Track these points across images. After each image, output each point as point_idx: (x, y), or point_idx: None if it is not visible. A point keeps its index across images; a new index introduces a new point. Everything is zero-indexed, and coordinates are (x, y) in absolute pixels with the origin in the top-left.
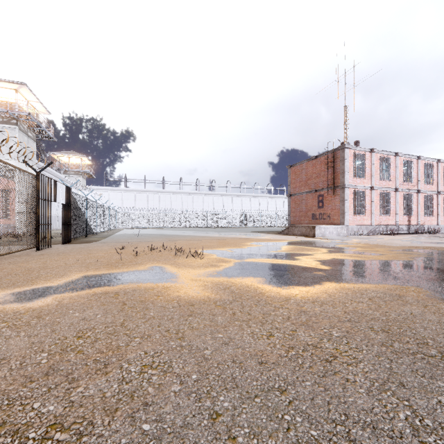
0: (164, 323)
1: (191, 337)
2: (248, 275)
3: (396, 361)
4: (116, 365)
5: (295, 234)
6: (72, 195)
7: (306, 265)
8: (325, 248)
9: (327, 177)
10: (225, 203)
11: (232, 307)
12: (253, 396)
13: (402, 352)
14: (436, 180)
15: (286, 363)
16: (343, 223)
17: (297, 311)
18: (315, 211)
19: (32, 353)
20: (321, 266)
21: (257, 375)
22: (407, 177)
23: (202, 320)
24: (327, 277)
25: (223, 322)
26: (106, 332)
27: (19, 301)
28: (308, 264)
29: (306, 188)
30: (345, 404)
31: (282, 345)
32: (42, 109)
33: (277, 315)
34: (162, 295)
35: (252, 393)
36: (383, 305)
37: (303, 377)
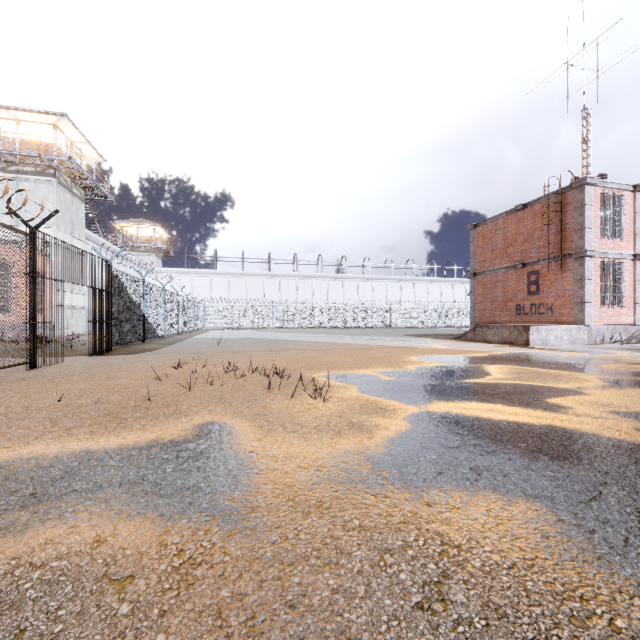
0: None
1: None
2: (473, 480)
3: None
4: None
5: (489, 341)
6: (114, 274)
7: (615, 433)
8: (586, 373)
9: (546, 240)
10: (361, 291)
11: None
12: None
13: None
14: None
15: None
16: (580, 320)
17: None
18: (522, 300)
19: None
20: None
21: None
22: None
23: None
24: None
25: None
26: None
27: None
28: (615, 430)
29: (505, 261)
30: None
31: None
32: (93, 154)
33: None
34: None
35: None
36: None
37: None
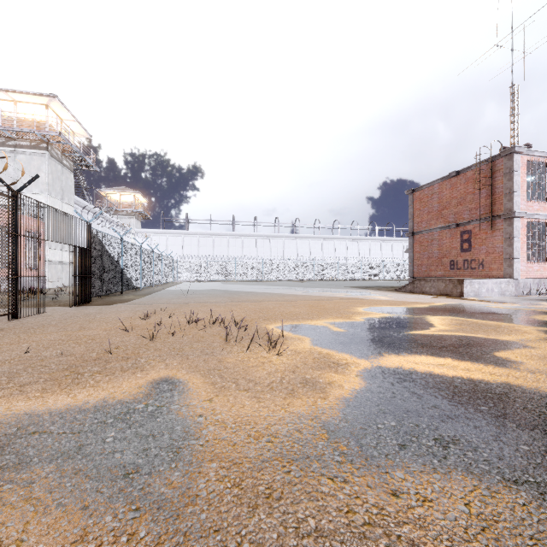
0: None
1: None
2: (441, 456)
3: None
4: None
5: (426, 292)
6: (94, 234)
7: None
8: (524, 325)
9: (477, 203)
10: (312, 249)
11: None
12: None
13: None
14: None
15: None
16: (509, 274)
17: None
18: (455, 256)
19: None
20: None
21: None
22: None
23: None
24: None
25: None
26: None
27: None
28: None
29: (440, 221)
30: None
31: None
32: (81, 130)
33: None
34: None
35: None
36: None
37: None
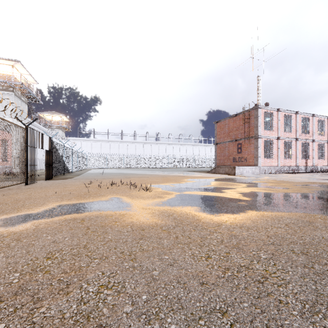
0: (120, 245)
1: (141, 258)
2: (187, 204)
3: (320, 282)
4: (76, 285)
5: (220, 173)
6: (53, 143)
7: (232, 196)
8: (244, 183)
9: (244, 130)
10: (167, 150)
11: (175, 232)
12: (197, 318)
13: (323, 273)
14: (326, 132)
15: (224, 283)
16: (256, 164)
17: (228, 235)
18: (235, 155)
19: (6, 273)
20: (243, 198)
21: (200, 296)
22: (305, 130)
23: (151, 243)
24: (249, 206)
25: (168, 245)
26: (71, 254)
27: (4, 226)
28: (233, 196)
29: (229, 138)
30: (282, 327)
31: (218, 267)
32: (32, 80)
33: (212, 238)
34: (119, 221)
35: (196, 314)
36: (298, 230)
37: (240, 298)
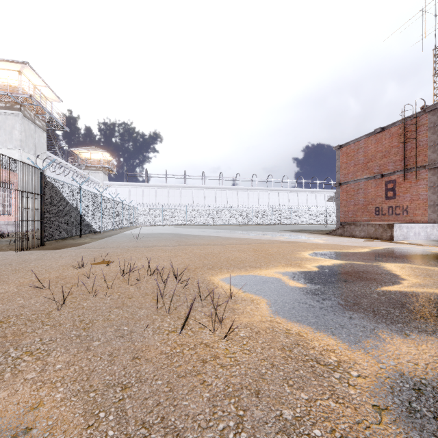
0: None
1: None
2: None
3: None
4: None
5: (356, 236)
6: (49, 181)
7: None
8: None
9: (402, 155)
10: (250, 198)
11: None
12: None
13: None
14: None
15: None
16: (433, 219)
17: None
18: (380, 203)
19: None
20: None
21: None
22: None
23: None
24: None
25: None
26: None
27: None
28: None
29: (366, 173)
30: None
31: None
32: (52, 95)
33: None
34: None
35: None
36: None
37: None
